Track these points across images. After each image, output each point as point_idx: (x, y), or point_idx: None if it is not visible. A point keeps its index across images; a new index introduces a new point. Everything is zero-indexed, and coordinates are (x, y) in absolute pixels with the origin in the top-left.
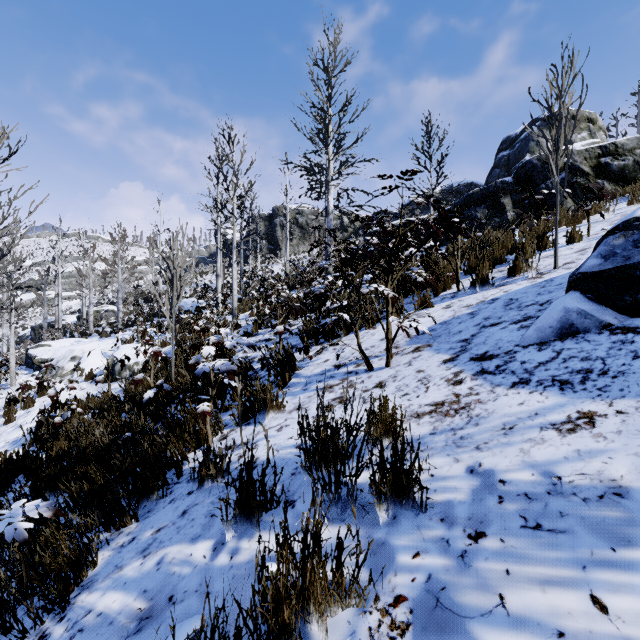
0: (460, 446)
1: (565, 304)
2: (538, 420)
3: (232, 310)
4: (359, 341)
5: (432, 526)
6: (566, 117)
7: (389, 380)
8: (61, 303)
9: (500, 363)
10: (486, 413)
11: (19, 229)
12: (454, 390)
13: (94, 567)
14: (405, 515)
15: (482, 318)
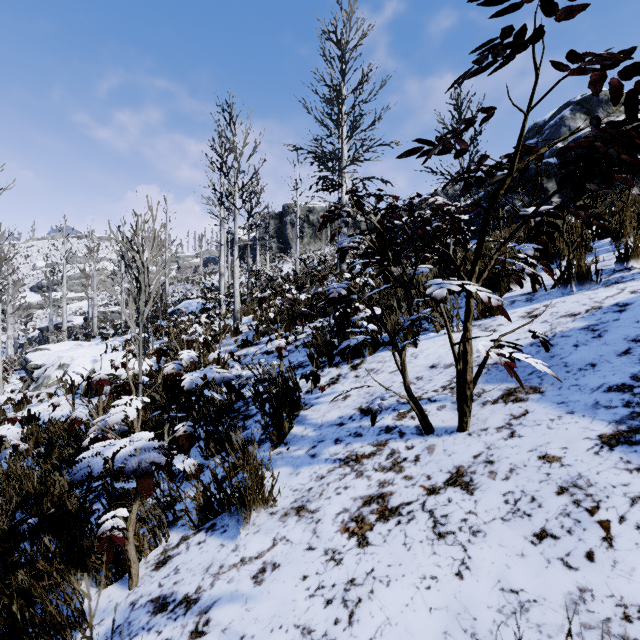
0: None
1: None
2: None
3: (234, 313)
4: (407, 380)
5: None
6: None
7: (478, 469)
8: (66, 304)
9: None
10: None
11: None
12: None
13: None
14: None
15: (624, 339)
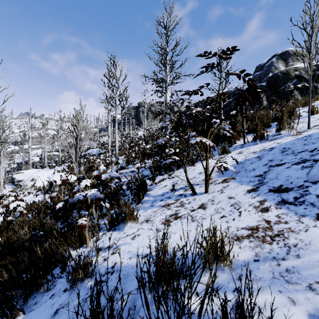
0: (290, 282)
1: None
2: None
3: (115, 154)
4: (187, 175)
5: None
6: (316, 33)
7: (209, 203)
8: (31, 151)
9: (297, 195)
10: (303, 244)
11: None
12: (263, 216)
13: None
14: None
15: (267, 160)
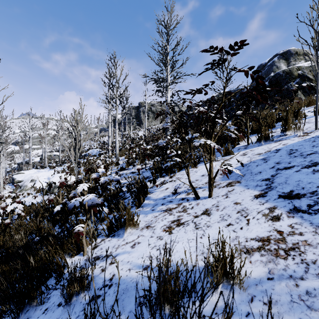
0: (312, 308)
1: None
2: None
3: (115, 155)
4: (189, 178)
5: None
6: None
7: (213, 209)
8: (31, 151)
9: (310, 202)
10: None
11: None
12: (275, 226)
13: None
14: None
15: (274, 162)
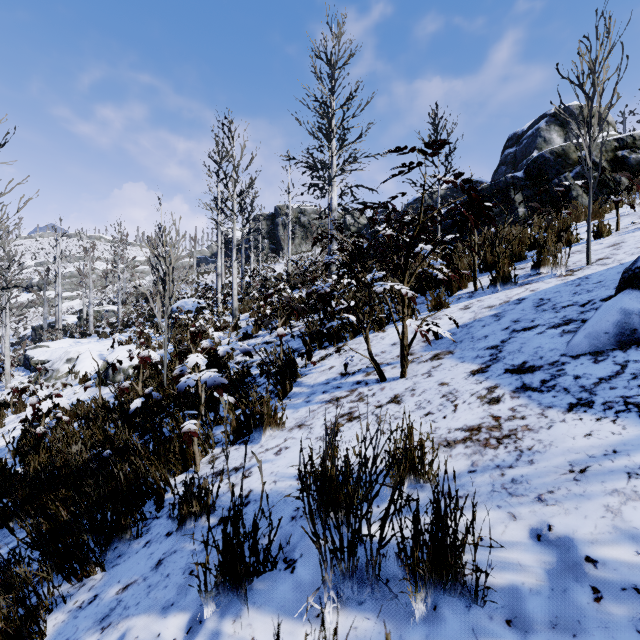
0: (514, 494)
1: (623, 305)
2: (620, 461)
3: (232, 310)
4: (369, 347)
5: (495, 632)
6: (601, 95)
7: (406, 394)
8: (61, 303)
9: (546, 377)
10: (541, 446)
11: (7, 225)
12: (491, 411)
13: (41, 639)
14: (450, 605)
15: (510, 321)
